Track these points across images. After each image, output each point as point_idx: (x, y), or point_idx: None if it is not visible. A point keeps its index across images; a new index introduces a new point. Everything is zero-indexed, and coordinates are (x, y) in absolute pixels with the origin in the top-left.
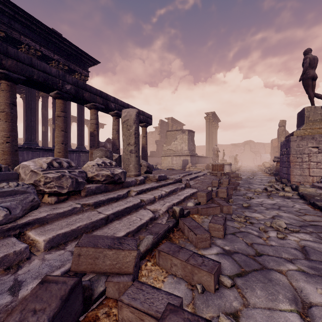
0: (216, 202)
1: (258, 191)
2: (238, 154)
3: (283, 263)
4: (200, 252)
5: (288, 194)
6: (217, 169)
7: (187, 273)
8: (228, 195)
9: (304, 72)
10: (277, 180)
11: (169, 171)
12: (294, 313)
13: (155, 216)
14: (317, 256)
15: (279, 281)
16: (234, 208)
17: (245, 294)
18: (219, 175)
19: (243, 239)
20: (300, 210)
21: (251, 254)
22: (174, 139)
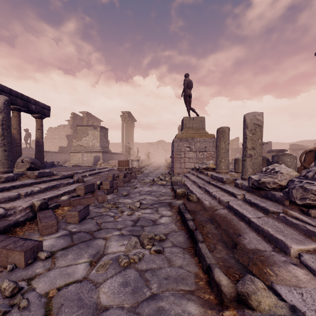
0: (96, 193)
1: (146, 182)
2: (153, 152)
3: (112, 232)
4: (43, 238)
5: (163, 183)
6: (123, 164)
7: (3, 258)
8: (113, 187)
9: (184, 90)
10: (169, 173)
11: (71, 168)
12: (86, 263)
13: (6, 213)
14: (142, 222)
15: (97, 245)
16: (114, 197)
17: (57, 261)
18: (124, 170)
19: (97, 221)
20: (163, 193)
21: (93, 231)
22: (85, 135)
